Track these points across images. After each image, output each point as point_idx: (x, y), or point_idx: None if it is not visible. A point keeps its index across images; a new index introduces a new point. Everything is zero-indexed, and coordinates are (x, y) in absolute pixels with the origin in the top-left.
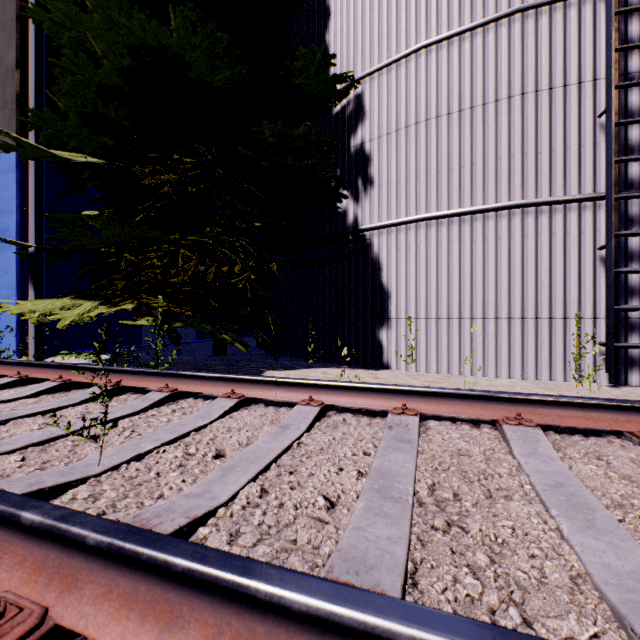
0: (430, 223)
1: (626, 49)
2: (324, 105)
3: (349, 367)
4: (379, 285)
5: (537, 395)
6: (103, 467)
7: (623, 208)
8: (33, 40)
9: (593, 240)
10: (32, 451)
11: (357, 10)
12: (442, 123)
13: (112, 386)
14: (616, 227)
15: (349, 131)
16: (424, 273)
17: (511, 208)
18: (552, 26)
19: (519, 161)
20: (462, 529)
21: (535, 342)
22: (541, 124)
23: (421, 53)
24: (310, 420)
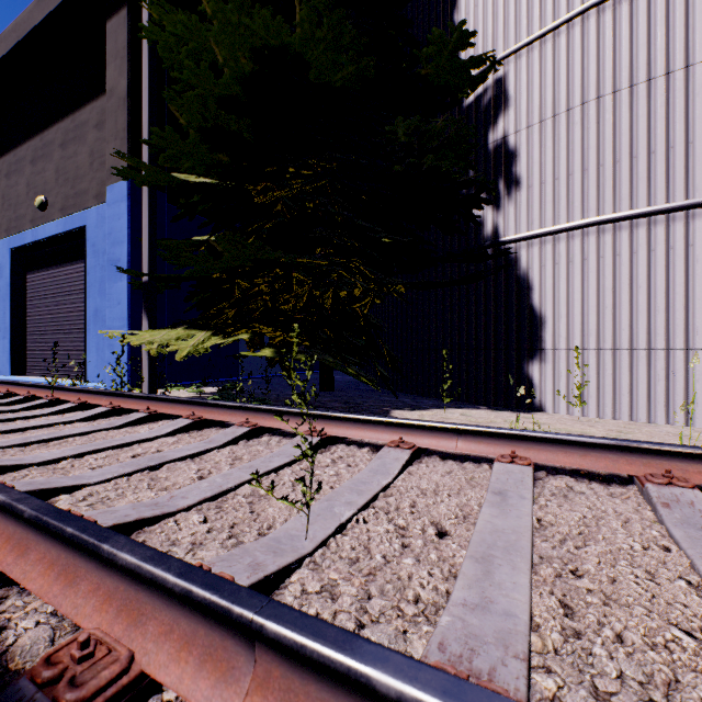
0: (603, 228)
1: None
2: (453, 97)
3: (489, 408)
4: (528, 308)
5: None
6: (312, 542)
7: None
8: (147, 63)
9: None
10: (207, 508)
11: None
12: (621, 99)
13: (251, 426)
14: None
15: (486, 124)
16: (594, 292)
17: None
18: None
19: None
20: None
21: None
22: None
23: (590, 14)
24: (531, 485)
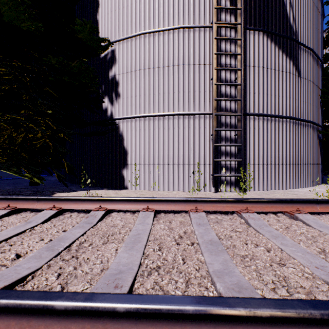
0: (146, 118)
1: (219, 54)
2: (95, 52)
3: (107, 189)
4: (123, 147)
5: (157, 198)
6: None
7: (219, 119)
8: None
9: (209, 131)
10: None
11: (112, 7)
12: (151, 72)
13: None
14: (216, 126)
15: (108, 68)
16: (143, 142)
17: (179, 115)
18: (194, 37)
19: (182, 94)
20: (77, 258)
21: (188, 174)
22: (190, 79)
23: (142, 36)
24: (47, 217)
